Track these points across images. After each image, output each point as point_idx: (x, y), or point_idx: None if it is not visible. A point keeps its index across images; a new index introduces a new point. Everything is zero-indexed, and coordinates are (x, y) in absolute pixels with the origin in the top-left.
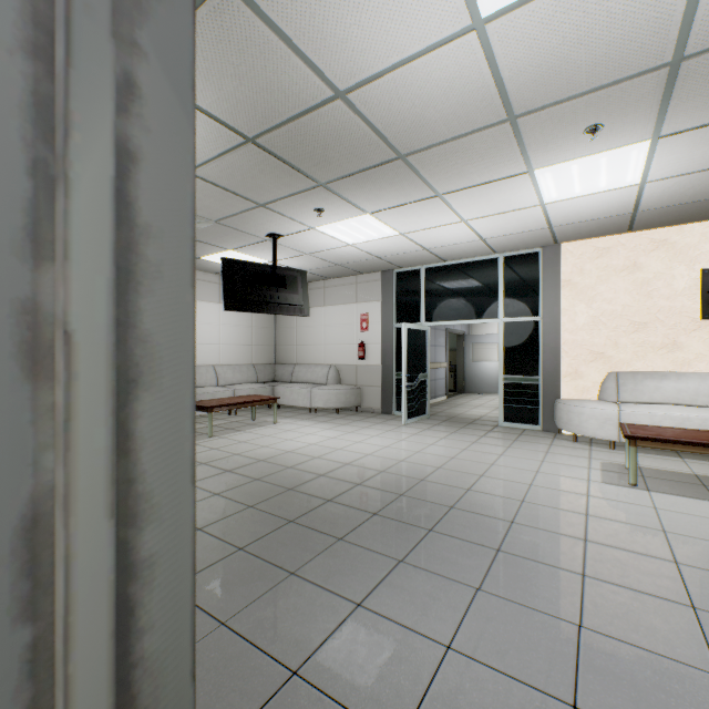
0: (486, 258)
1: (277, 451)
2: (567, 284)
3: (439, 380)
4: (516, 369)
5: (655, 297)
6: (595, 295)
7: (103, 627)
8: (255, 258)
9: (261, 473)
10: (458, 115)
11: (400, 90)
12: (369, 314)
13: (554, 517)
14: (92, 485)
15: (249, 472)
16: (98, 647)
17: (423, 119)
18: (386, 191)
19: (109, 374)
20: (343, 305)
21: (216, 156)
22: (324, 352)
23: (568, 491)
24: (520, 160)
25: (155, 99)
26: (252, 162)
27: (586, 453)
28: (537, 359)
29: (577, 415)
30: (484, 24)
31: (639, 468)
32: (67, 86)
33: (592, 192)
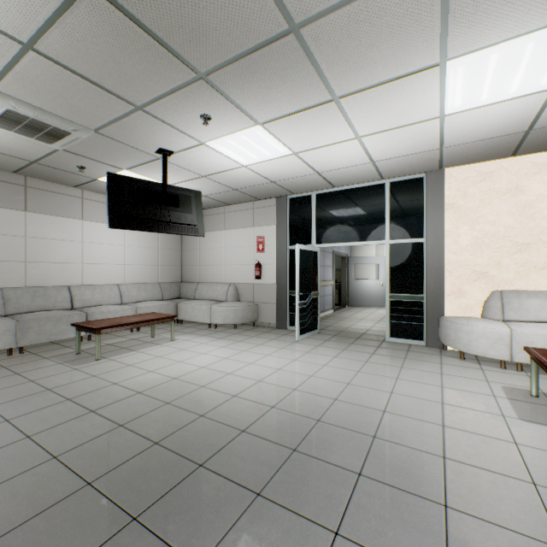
0: (373, 184)
1: (162, 378)
2: (451, 207)
3: (327, 296)
4: (402, 288)
5: (537, 219)
6: (478, 217)
7: None
8: (153, 180)
9: (131, 414)
10: None
11: None
12: (265, 236)
13: (497, 492)
14: None
15: (117, 413)
16: None
17: None
18: (277, 89)
19: None
20: (242, 228)
21: (54, 16)
22: (224, 272)
23: (490, 435)
24: (435, 41)
25: None
26: (104, 29)
27: (481, 374)
28: (422, 278)
29: (466, 334)
30: None
31: (545, 394)
32: None
33: (498, 99)
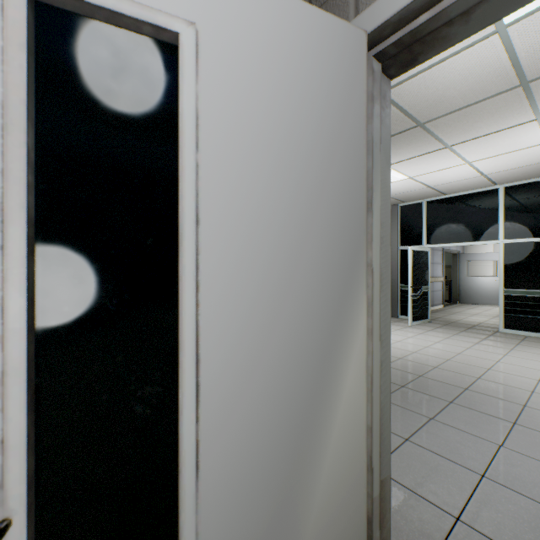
0: (486, 190)
1: None
2: None
3: (436, 292)
4: (517, 283)
5: None
6: None
7: (378, 382)
8: None
9: None
10: (473, 90)
11: (427, 82)
12: None
13: None
14: (376, 327)
15: None
16: (377, 389)
17: (443, 97)
18: (403, 149)
19: (379, 284)
20: None
21: None
22: None
23: None
24: (528, 111)
25: (381, 167)
26: None
27: None
28: None
29: None
30: (506, 28)
31: None
32: (372, 177)
33: None
